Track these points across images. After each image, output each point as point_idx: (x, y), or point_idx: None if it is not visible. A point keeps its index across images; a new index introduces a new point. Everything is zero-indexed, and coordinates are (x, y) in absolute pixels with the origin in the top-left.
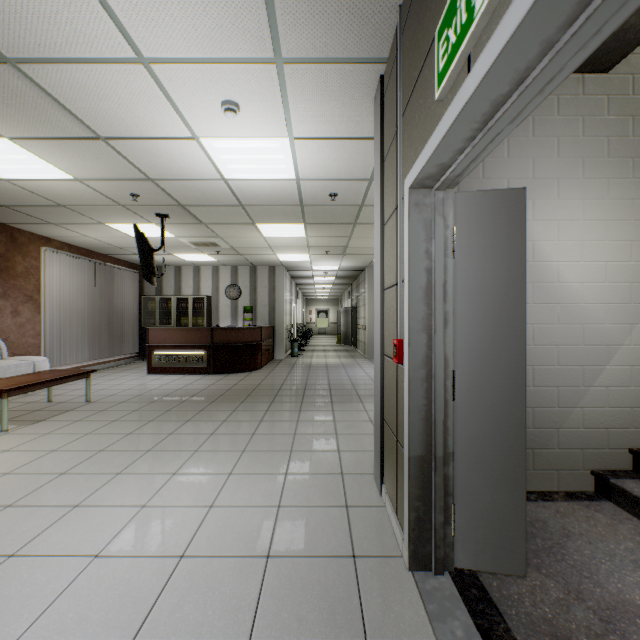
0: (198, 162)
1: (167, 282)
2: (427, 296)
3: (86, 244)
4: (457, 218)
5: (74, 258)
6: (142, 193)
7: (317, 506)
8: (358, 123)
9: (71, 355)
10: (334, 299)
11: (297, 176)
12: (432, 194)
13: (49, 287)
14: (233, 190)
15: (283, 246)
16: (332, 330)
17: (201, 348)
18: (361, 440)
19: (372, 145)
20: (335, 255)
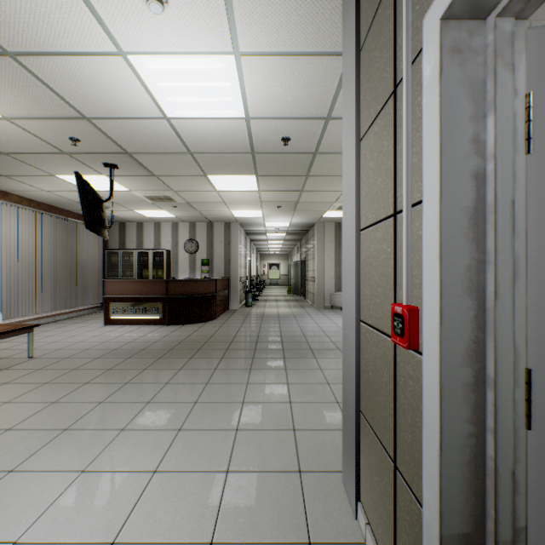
0: (133, 92)
1: (130, 237)
2: (476, 226)
3: (45, 199)
4: (532, 77)
5: (34, 212)
6: (82, 137)
7: (266, 543)
8: (319, 28)
9: (30, 306)
10: (285, 254)
11: (246, 114)
12: (486, 28)
13: (5, 240)
14: (179, 133)
15: (236, 201)
16: (283, 281)
17: (157, 300)
18: (319, 412)
19: (333, 66)
20: (286, 211)
